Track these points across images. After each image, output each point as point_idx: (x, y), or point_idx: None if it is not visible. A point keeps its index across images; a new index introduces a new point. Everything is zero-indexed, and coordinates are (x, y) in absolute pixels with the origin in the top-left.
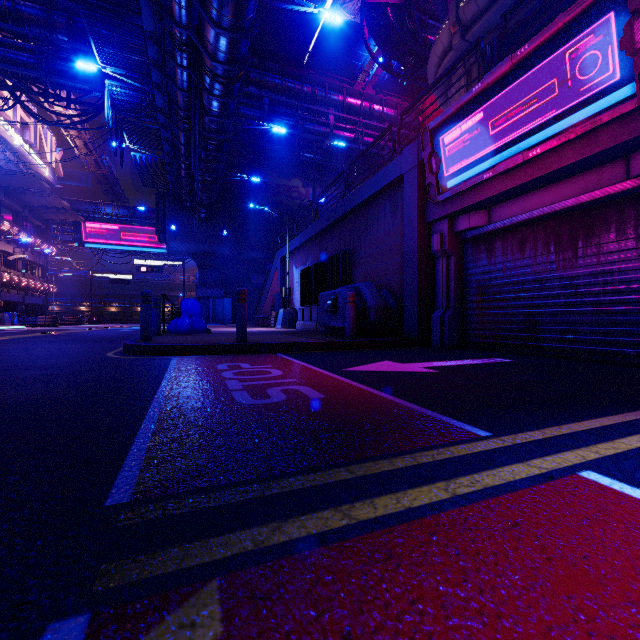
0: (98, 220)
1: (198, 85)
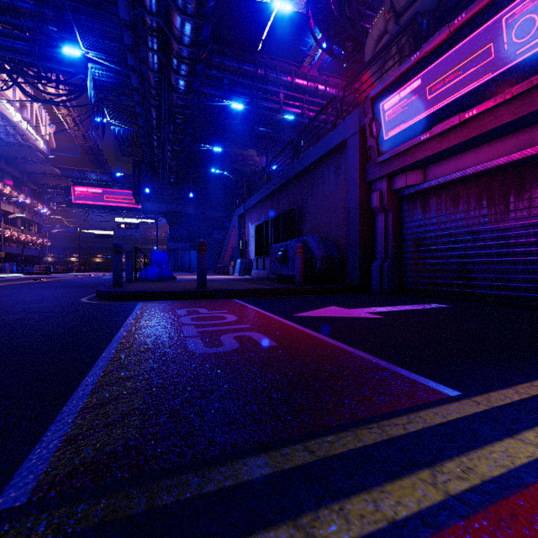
0: (85, 185)
1: (167, 66)
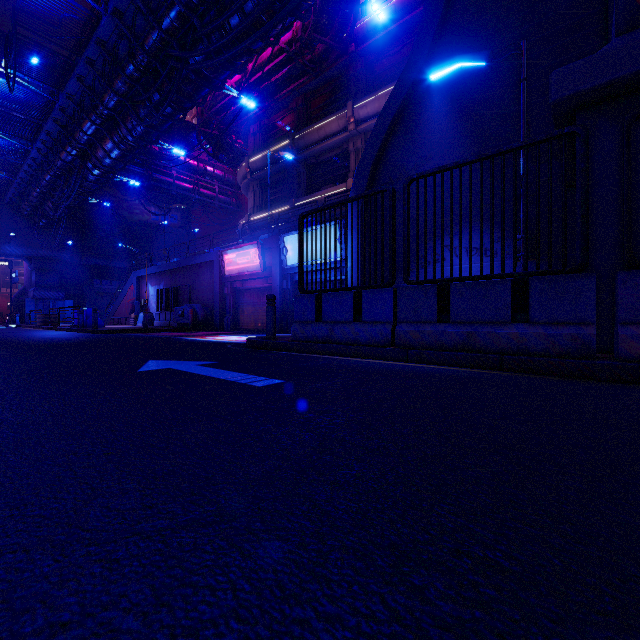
0: None
1: (84, 168)
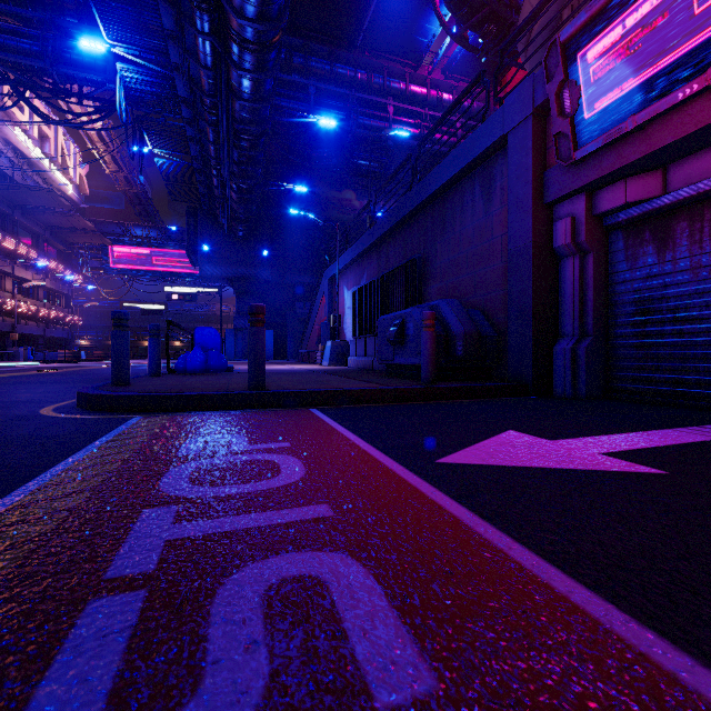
0: (128, 244)
1: (223, 57)
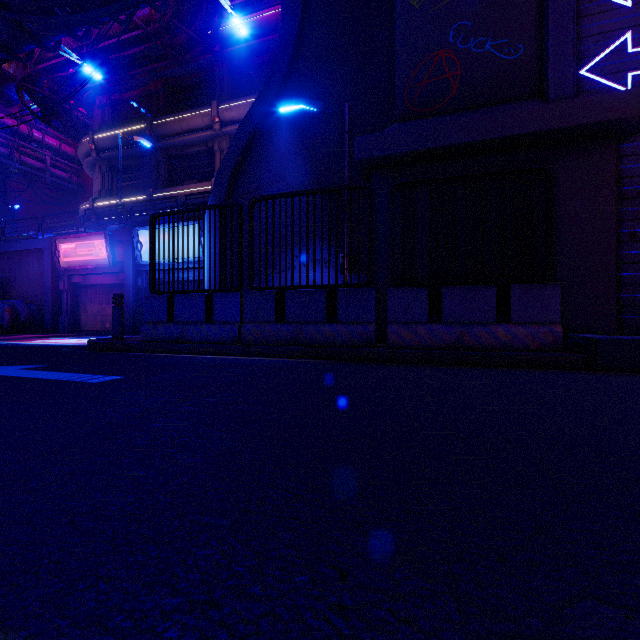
0: None
1: None
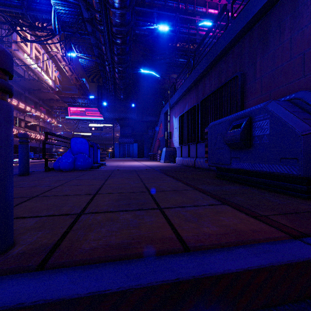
0: (76, 106)
1: None
